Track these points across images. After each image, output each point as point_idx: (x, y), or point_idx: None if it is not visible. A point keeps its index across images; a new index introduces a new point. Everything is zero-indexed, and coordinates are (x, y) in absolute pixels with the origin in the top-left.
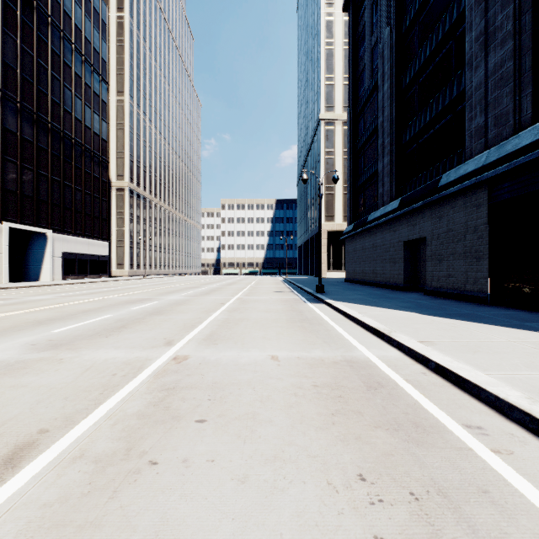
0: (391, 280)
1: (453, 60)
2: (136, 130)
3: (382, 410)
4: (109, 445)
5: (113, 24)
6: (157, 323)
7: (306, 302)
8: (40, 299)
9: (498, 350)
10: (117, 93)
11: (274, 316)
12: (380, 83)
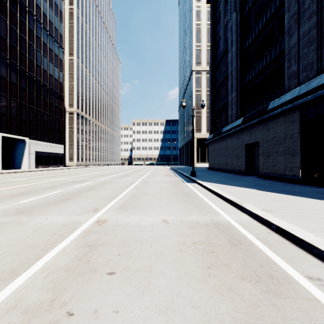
0: (237, 168)
1: (276, 31)
2: (81, 77)
3: (244, 263)
4: (38, 296)
5: (66, 12)
6: (89, 196)
7: (185, 182)
8: (18, 180)
9: (317, 216)
10: (69, 55)
11: (164, 191)
12: (230, 47)
